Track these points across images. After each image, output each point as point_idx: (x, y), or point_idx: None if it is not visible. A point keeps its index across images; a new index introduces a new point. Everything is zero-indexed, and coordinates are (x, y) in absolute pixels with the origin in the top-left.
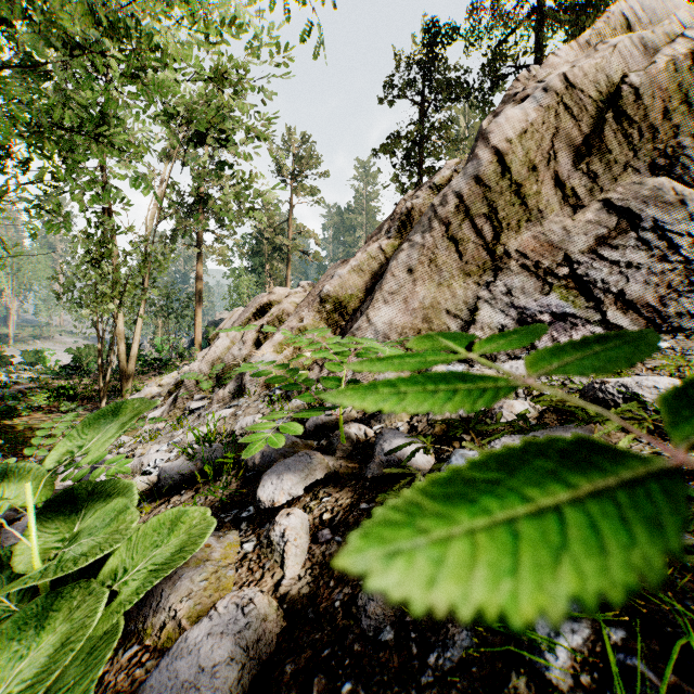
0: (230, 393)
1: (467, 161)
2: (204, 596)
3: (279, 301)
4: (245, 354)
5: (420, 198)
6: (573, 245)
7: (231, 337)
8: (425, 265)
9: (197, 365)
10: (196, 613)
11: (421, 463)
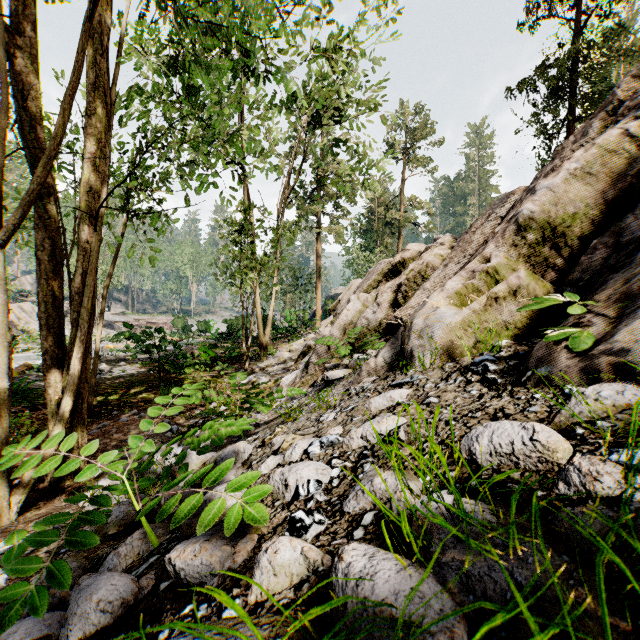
0: (385, 362)
1: None
2: None
3: (413, 259)
4: (380, 317)
5: None
6: None
7: (362, 300)
8: None
9: (329, 330)
10: None
11: None
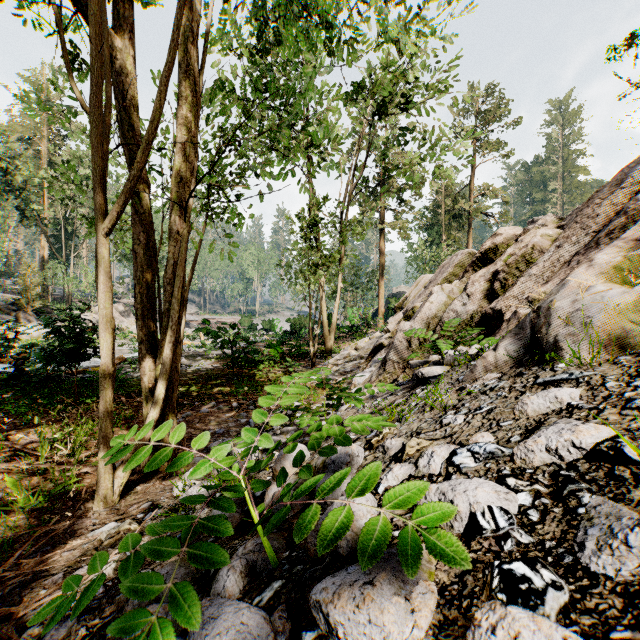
0: (509, 356)
1: None
2: None
3: (508, 244)
4: (471, 309)
5: None
6: None
7: (447, 292)
8: None
9: (409, 325)
10: None
11: None
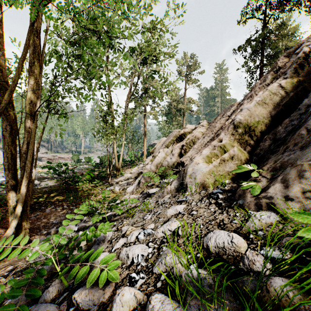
0: (175, 188)
1: None
2: None
3: (189, 132)
4: (173, 161)
5: None
6: None
7: (165, 152)
8: None
9: (149, 166)
10: None
11: None
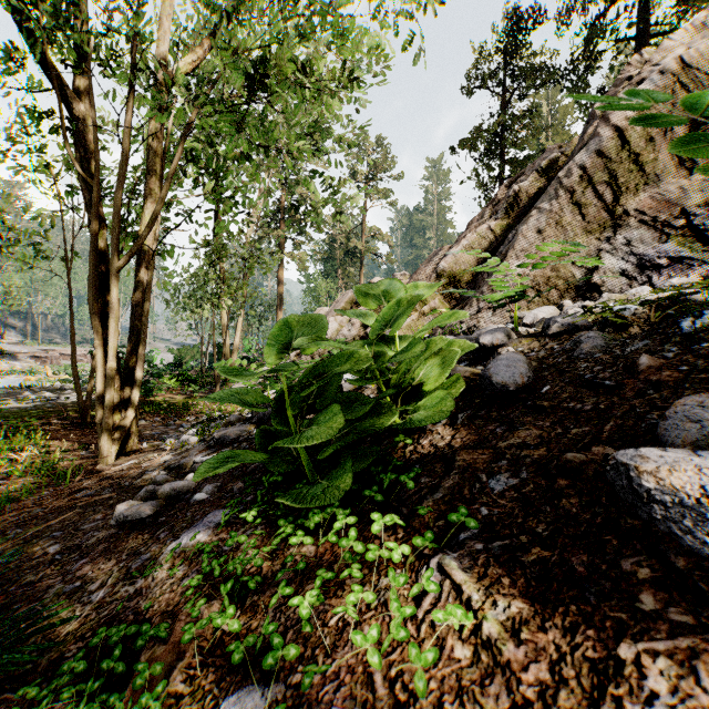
0: None
1: (580, 141)
2: (475, 372)
3: None
4: (354, 334)
5: (526, 182)
6: (688, 201)
7: (339, 321)
8: (552, 226)
9: None
10: (476, 374)
11: (586, 323)
